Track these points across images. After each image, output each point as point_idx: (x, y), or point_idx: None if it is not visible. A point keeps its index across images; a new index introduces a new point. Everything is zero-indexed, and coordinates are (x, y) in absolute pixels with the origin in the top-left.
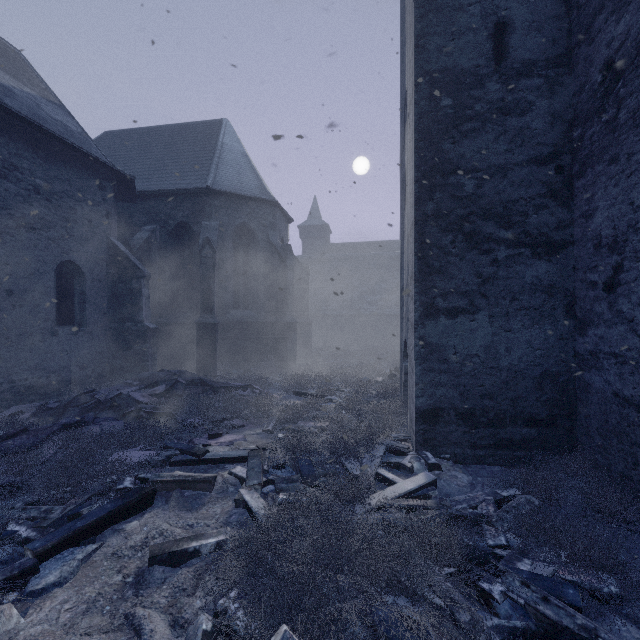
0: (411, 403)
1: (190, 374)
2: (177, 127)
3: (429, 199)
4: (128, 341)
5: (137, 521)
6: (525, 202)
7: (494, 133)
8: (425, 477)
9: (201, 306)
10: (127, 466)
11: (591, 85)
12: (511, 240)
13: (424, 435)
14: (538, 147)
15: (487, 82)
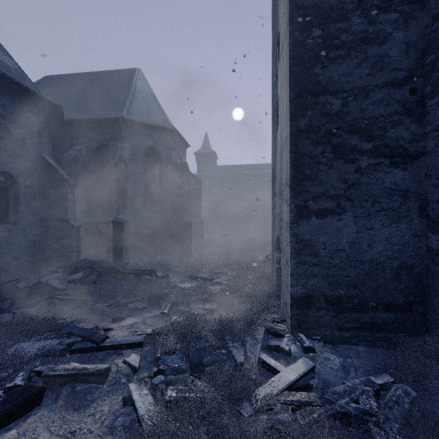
0: (285, 290)
1: (107, 262)
2: (101, 73)
3: (302, 116)
4: (56, 236)
5: (15, 430)
6: (384, 118)
7: (357, 59)
8: (304, 364)
9: (116, 209)
10: (25, 358)
11: None
12: (372, 151)
13: (298, 319)
14: (395, 72)
15: (351, 16)
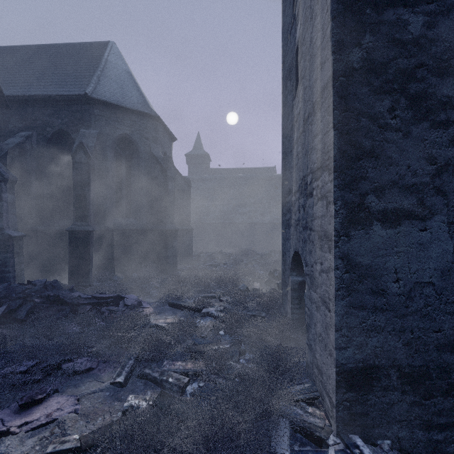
0: (319, 346)
1: (58, 285)
2: (64, 46)
3: (355, 44)
4: None
5: None
6: None
7: None
8: None
9: (74, 213)
10: None
11: None
12: None
13: (350, 409)
14: None
15: None
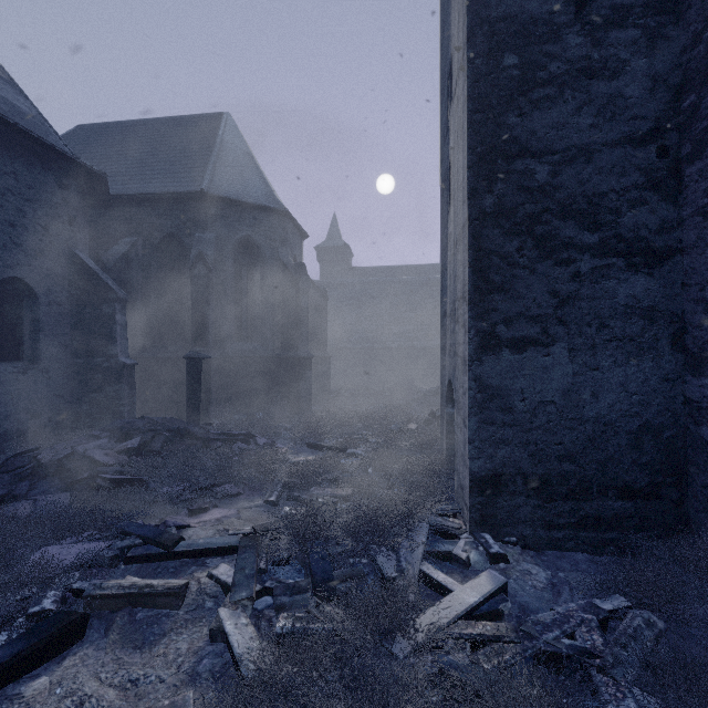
0: (461, 465)
1: (178, 422)
2: (167, 121)
3: (488, 191)
4: (98, 381)
5: (46, 677)
6: (617, 195)
7: (575, 102)
8: (490, 579)
9: (192, 337)
10: (56, 570)
11: None
12: (598, 246)
13: (481, 511)
14: (634, 121)
15: (565, 34)
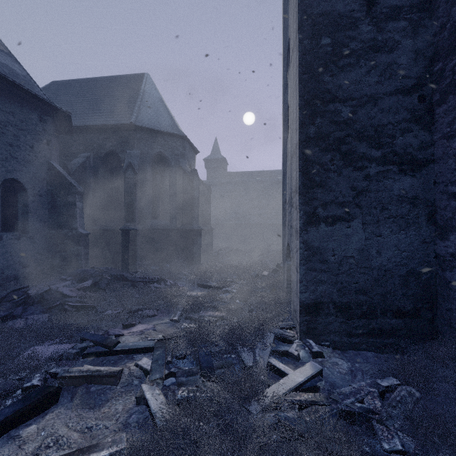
0: (295, 297)
1: (115, 270)
2: (109, 78)
3: (311, 123)
4: (65, 244)
5: (35, 425)
6: (393, 126)
7: (366, 67)
8: (312, 367)
9: (125, 216)
10: (40, 361)
11: (453, 22)
12: (381, 158)
13: (307, 325)
14: (404, 79)
15: (360, 24)
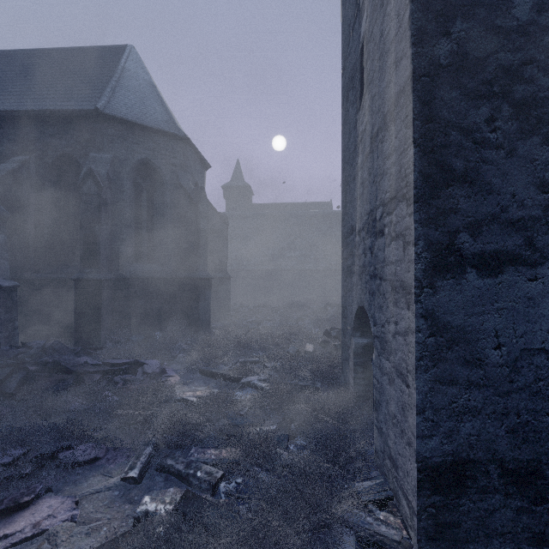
0: (393, 431)
1: (61, 348)
2: (71, 50)
3: (442, 33)
4: None
5: None
6: None
7: None
8: None
9: (81, 257)
10: None
11: None
12: None
13: (436, 517)
14: None
15: None
